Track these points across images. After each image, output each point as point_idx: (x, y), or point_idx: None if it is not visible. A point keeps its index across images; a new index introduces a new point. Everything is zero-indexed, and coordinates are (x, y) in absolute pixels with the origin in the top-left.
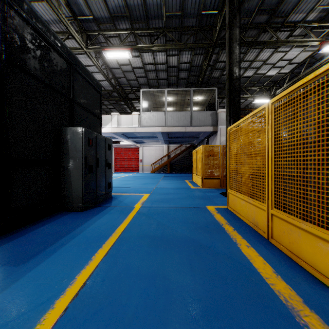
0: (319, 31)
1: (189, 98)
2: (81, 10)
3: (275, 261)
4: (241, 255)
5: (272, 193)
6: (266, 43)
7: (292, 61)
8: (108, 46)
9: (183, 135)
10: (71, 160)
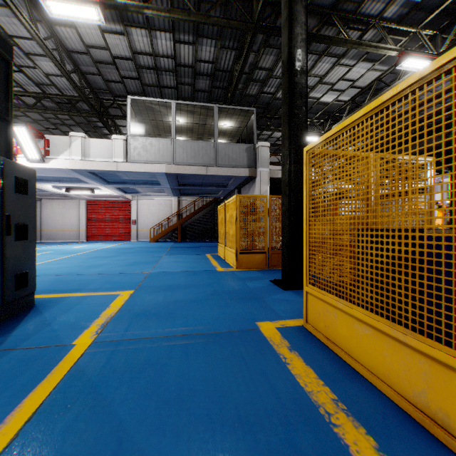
0: (395, 40)
1: (212, 122)
2: None
3: None
4: None
5: None
6: (332, 41)
7: (355, 84)
8: None
9: (202, 182)
10: None
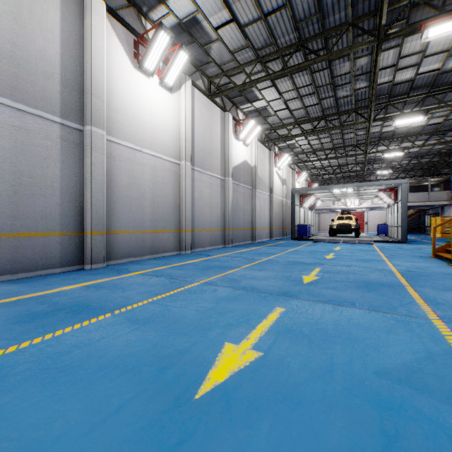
0: None
1: (425, 180)
2: (370, 158)
3: None
4: None
5: None
6: None
7: None
8: (379, 168)
9: (418, 205)
10: None
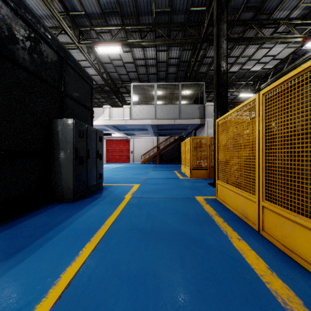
0: (302, 28)
1: (178, 92)
2: (74, 6)
3: (268, 256)
4: (233, 249)
5: (263, 185)
6: (252, 40)
7: (275, 57)
8: (100, 41)
9: (172, 128)
10: (62, 151)
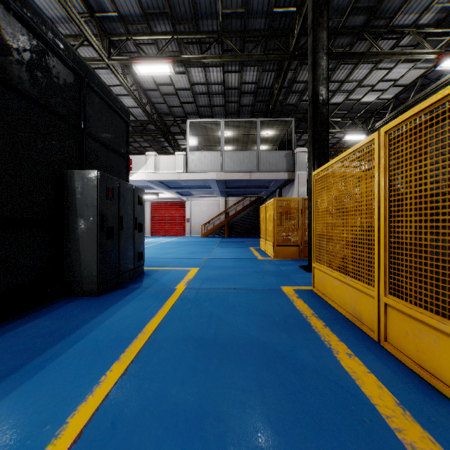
0: (436, 40)
1: (255, 133)
2: (101, 4)
3: (396, 382)
4: (341, 371)
5: (386, 271)
6: (363, 56)
7: (397, 83)
8: (140, 56)
9: (246, 185)
10: (80, 219)
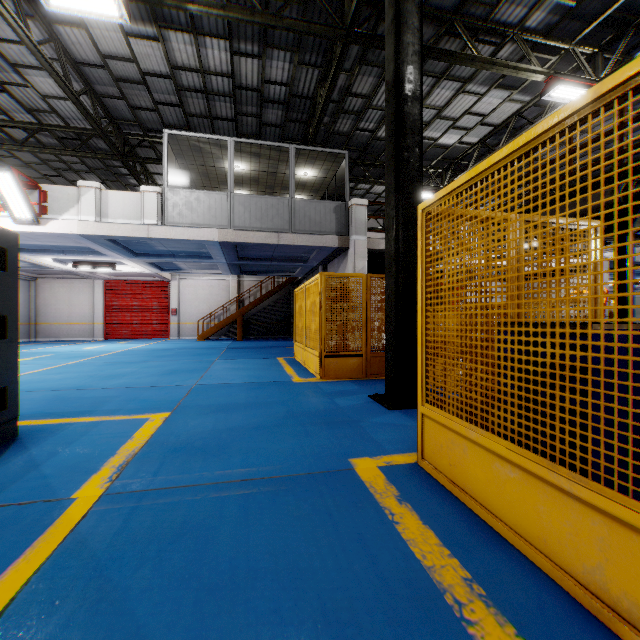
0: (541, 59)
1: (286, 170)
2: None
3: None
4: None
5: None
6: (455, 58)
7: (486, 120)
8: None
9: (272, 255)
10: None
